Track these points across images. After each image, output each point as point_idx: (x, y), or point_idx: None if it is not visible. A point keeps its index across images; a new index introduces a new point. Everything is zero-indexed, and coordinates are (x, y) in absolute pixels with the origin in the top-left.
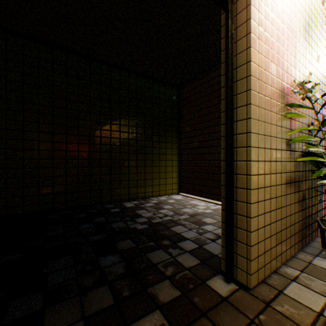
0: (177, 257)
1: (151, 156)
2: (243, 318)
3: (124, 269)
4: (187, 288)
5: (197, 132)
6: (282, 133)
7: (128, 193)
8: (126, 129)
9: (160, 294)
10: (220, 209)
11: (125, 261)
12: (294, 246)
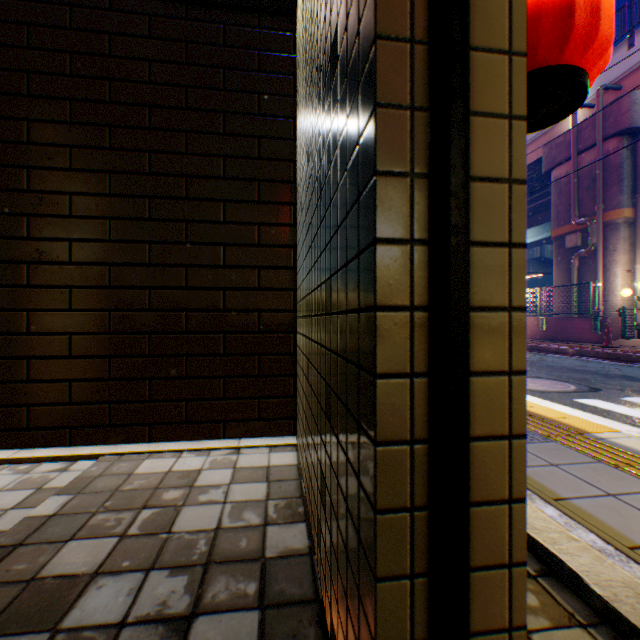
0: None
1: None
2: None
3: None
4: None
5: None
6: None
7: None
8: None
9: None
10: (95, 475)
11: None
12: None
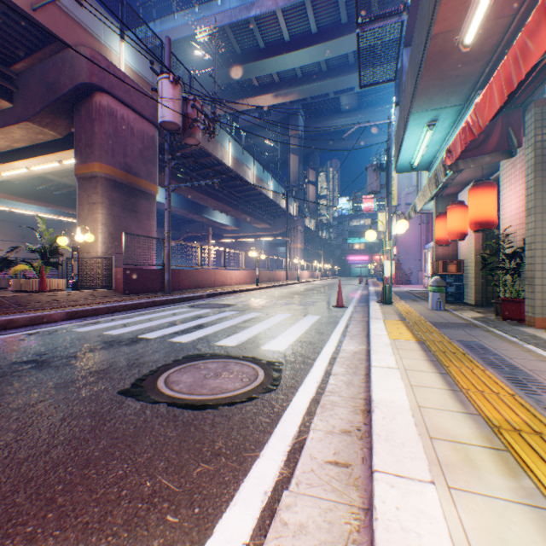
0: None
1: None
2: (489, 312)
3: None
4: None
5: None
6: None
7: None
8: None
9: None
10: None
11: None
12: None
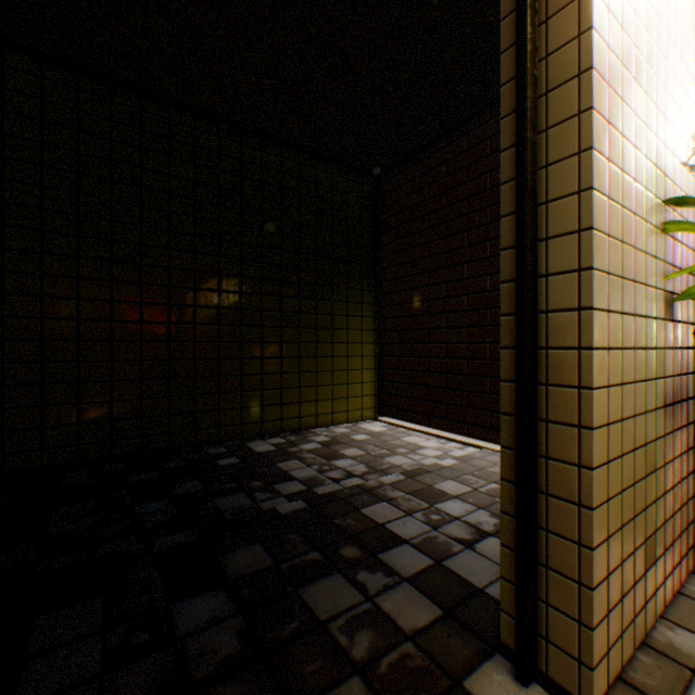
0: (379, 598)
1: (314, 333)
2: None
3: (237, 642)
4: None
5: (420, 278)
6: (657, 275)
7: (260, 420)
8: (255, 270)
9: None
10: (474, 456)
11: (242, 614)
12: (678, 566)
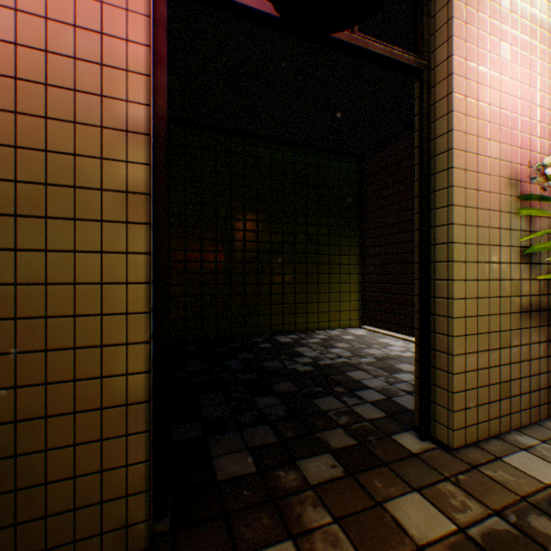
0: (353, 407)
1: (316, 267)
2: (434, 474)
3: (285, 412)
4: (365, 439)
5: (391, 228)
6: (513, 239)
7: (281, 323)
8: (278, 228)
9: (330, 439)
10: None
11: (285, 404)
12: (538, 408)
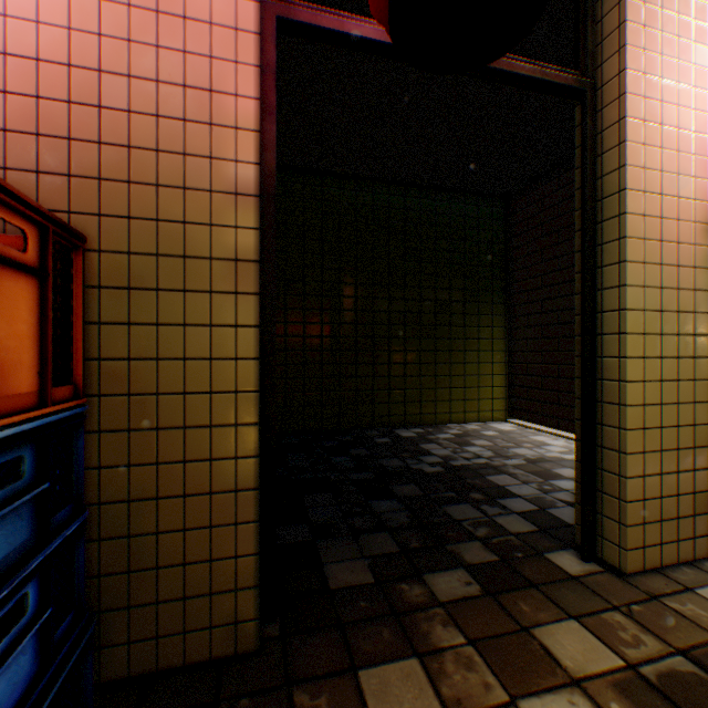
0: (494, 517)
1: (447, 342)
2: (599, 601)
3: (408, 519)
4: (509, 555)
5: (549, 290)
6: None
7: (402, 413)
8: (399, 293)
9: (465, 553)
10: None
11: (408, 510)
12: None
